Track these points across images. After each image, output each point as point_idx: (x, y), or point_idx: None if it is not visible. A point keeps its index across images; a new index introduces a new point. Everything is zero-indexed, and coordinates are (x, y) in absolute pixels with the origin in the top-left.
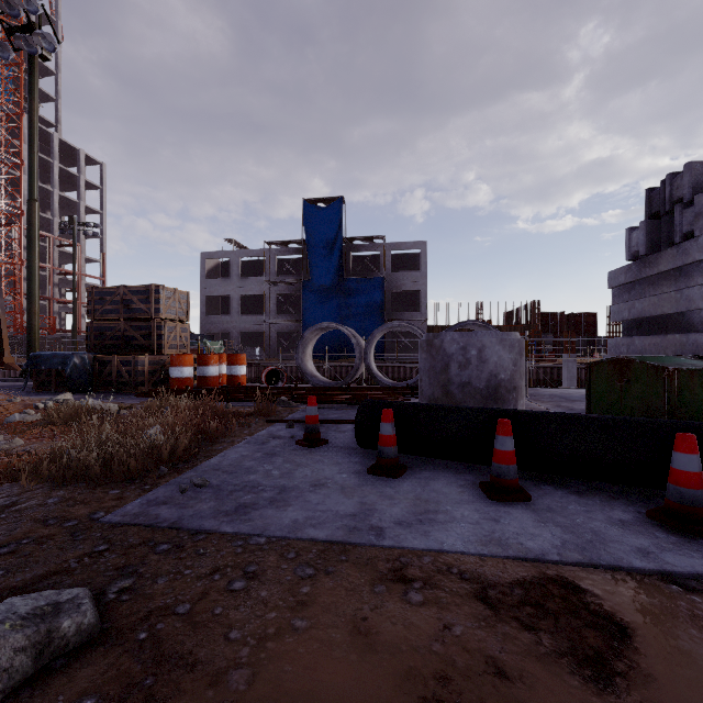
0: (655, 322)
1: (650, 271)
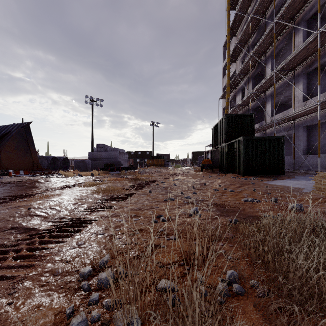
0: (96, 159)
1: (97, 153)
